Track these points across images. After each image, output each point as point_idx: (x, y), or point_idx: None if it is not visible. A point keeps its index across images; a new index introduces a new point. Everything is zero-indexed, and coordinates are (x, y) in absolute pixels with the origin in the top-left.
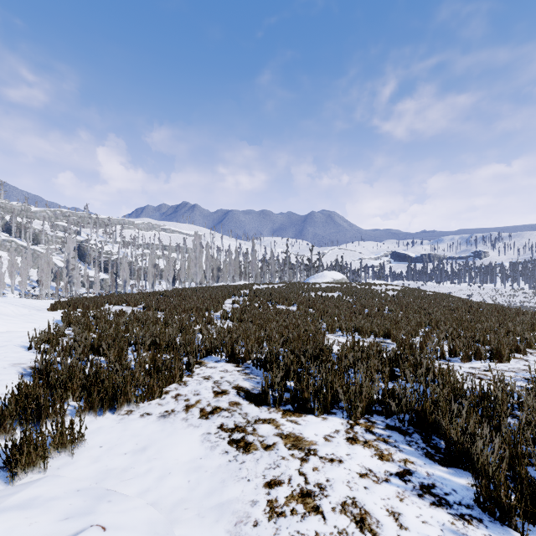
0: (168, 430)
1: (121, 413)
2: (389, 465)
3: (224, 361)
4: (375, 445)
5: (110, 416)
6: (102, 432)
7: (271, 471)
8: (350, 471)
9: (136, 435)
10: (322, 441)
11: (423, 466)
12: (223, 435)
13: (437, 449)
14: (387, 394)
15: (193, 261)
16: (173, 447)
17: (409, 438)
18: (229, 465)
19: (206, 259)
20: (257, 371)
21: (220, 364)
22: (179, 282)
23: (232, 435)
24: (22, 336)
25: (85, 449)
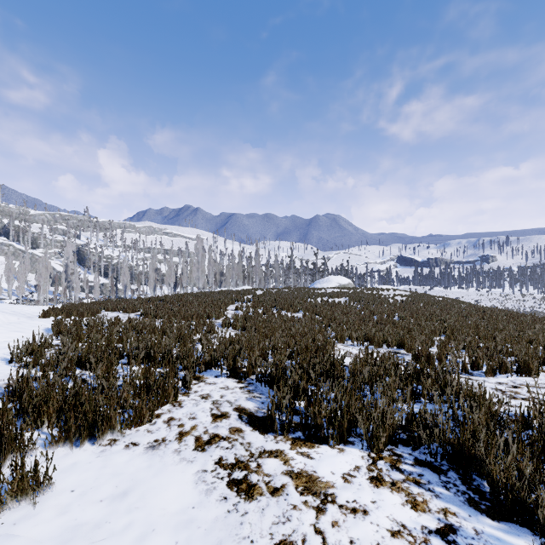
0: (156, 466)
1: (103, 443)
2: (426, 517)
3: (225, 376)
4: (405, 487)
5: (90, 448)
6: (77, 470)
7: (280, 528)
8: (378, 526)
9: (118, 474)
10: (340, 483)
11: (468, 520)
12: (221, 473)
13: (481, 493)
14: (412, 418)
15: (196, 266)
16: (161, 491)
17: (445, 478)
18: (227, 517)
19: (208, 263)
20: (261, 388)
21: (221, 380)
22: (181, 287)
23: (232, 473)
24: (5, 347)
25: (52, 494)
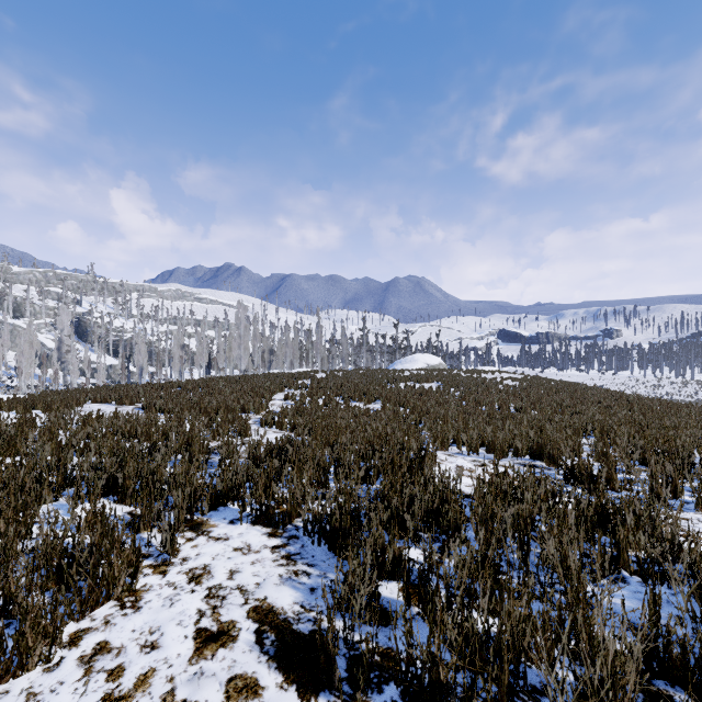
0: None
1: None
2: None
3: (249, 520)
4: None
5: None
6: None
7: None
8: None
9: None
10: None
11: None
12: None
13: None
14: (646, 645)
15: (236, 341)
16: None
17: None
18: None
19: (254, 337)
20: (313, 549)
21: (239, 529)
22: (217, 369)
23: None
24: None
25: None
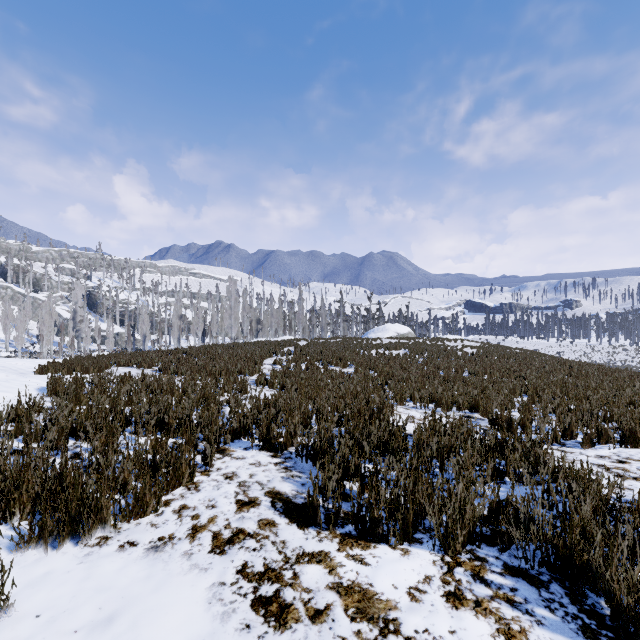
0: (158, 576)
1: (90, 542)
2: None
3: (257, 448)
4: (494, 609)
5: (71, 550)
6: (49, 583)
7: None
8: None
9: (104, 590)
10: (405, 602)
11: None
12: (244, 587)
13: (599, 618)
14: (496, 507)
15: (228, 312)
16: (160, 615)
17: (547, 593)
18: None
19: (243, 309)
20: (302, 464)
21: (251, 453)
22: (210, 337)
23: (259, 587)
24: None
25: (8, 622)
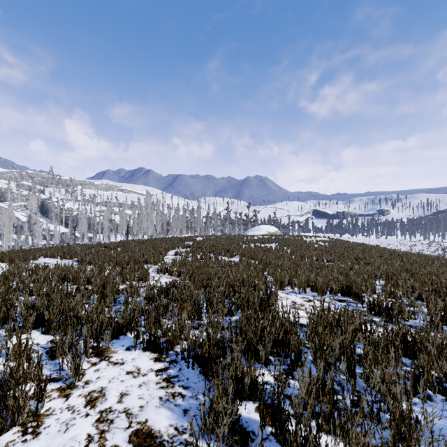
0: None
1: None
2: None
3: (141, 347)
4: None
5: None
6: None
7: None
8: None
9: None
10: None
11: None
12: None
13: None
14: None
15: (145, 217)
16: None
17: None
18: None
19: (156, 214)
20: (188, 372)
21: (133, 355)
22: (132, 235)
23: None
24: None
25: None
